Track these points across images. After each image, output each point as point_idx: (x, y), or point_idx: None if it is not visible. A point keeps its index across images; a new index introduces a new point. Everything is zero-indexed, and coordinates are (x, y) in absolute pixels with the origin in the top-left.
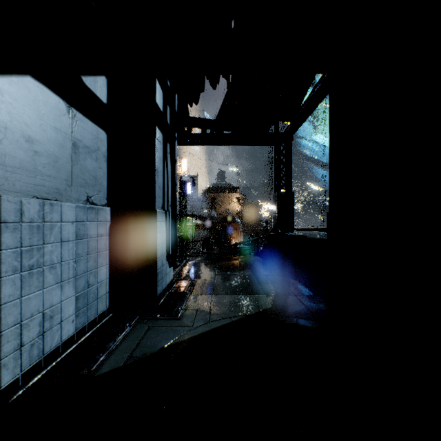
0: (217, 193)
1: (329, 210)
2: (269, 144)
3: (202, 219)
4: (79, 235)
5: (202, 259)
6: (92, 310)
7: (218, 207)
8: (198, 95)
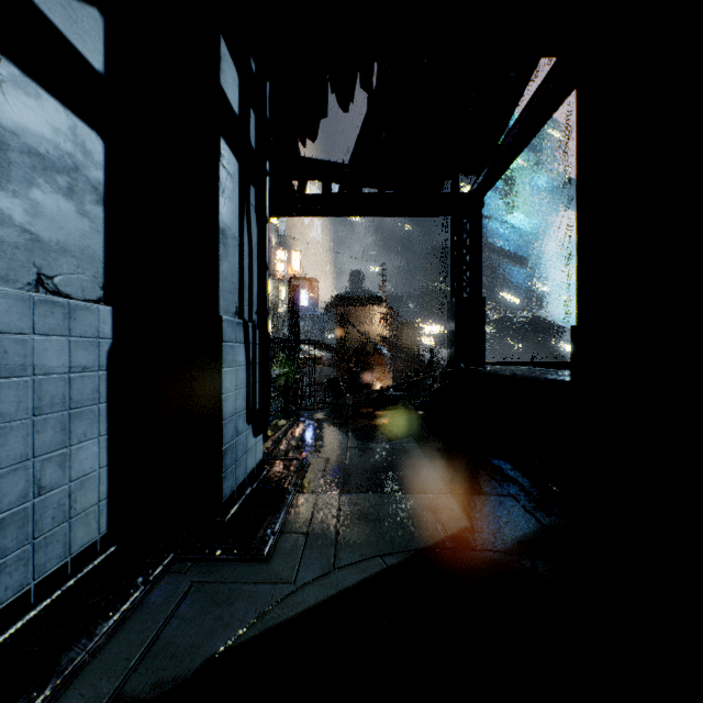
0: (349, 306)
1: (577, 321)
2: (442, 213)
3: (325, 348)
4: (4, 366)
5: (324, 415)
6: (53, 548)
7: (352, 328)
8: (316, 124)
